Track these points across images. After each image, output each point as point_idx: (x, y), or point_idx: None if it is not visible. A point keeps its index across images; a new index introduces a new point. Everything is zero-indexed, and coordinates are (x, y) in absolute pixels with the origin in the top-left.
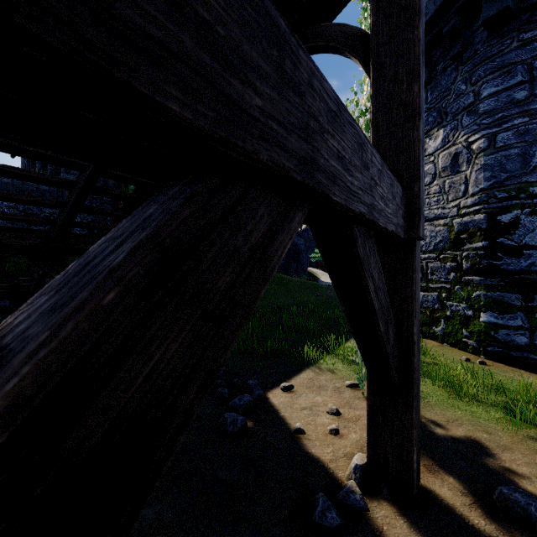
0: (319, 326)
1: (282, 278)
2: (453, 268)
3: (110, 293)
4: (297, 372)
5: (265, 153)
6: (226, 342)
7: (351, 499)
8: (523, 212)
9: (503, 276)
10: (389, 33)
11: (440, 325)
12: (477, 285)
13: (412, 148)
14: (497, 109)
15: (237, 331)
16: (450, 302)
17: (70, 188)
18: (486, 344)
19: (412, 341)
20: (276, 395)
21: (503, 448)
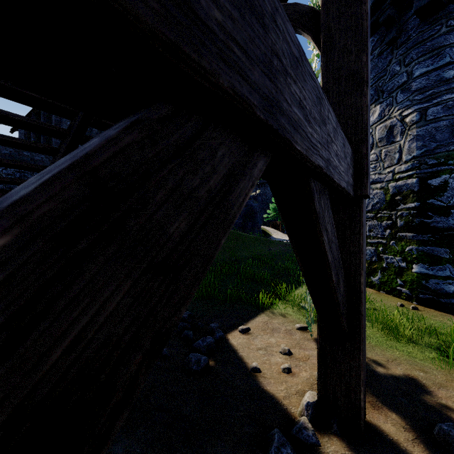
0: (271, 276)
1: (240, 234)
2: (388, 225)
3: (4, 235)
4: (253, 316)
5: (225, 79)
6: (181, 298)
7: (304, 435)
8: (451, 177)
9: (433, 232)
10: (339, 8)
11: (377, 275)
12: (410, 240)
13: (360, 113)
14: (427, 87)
15: (193, 284)
16: (385, 255)
17: (53, 154)
18: (418, 292)
19: (359, 291)
20: (235, 337)
21: (439, 386)
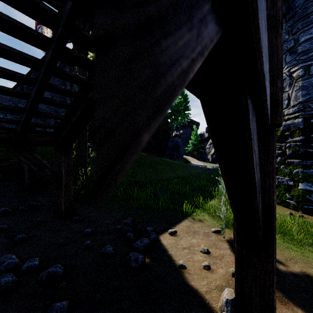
0: (191, 191)
1: (168, 161)
2: (279, 154)
3: None
4: (179, 221)
5: None
6: None
7: None
8: None
9: None
10: None
11: None
12: (297, 165)
13: (275, 52)
14: (310, 49)
15: None
16: (277, 176)
17: (26, 98)
18: (303, 203)
19: (273, 206)
20: (165, 238)
21: None
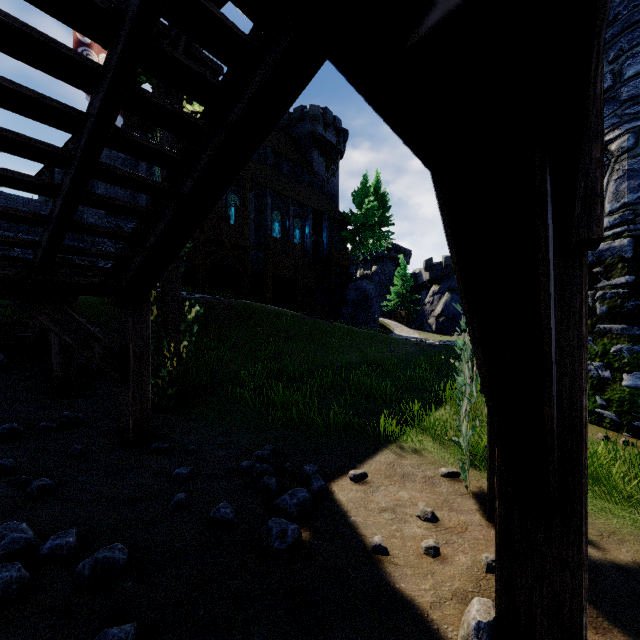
0: (396, 390)
1: (348, 329)
2: None
3: None
4: (371, 453)
5: None
6: None
7: None
8: None
9: None
10: None
11: None
12: (618, 336)
13: None
14: None
15: None
16: None
17: (53, 195)
18: (631, 417)
19: (580, 421)
20: (343, 488)
21: None
